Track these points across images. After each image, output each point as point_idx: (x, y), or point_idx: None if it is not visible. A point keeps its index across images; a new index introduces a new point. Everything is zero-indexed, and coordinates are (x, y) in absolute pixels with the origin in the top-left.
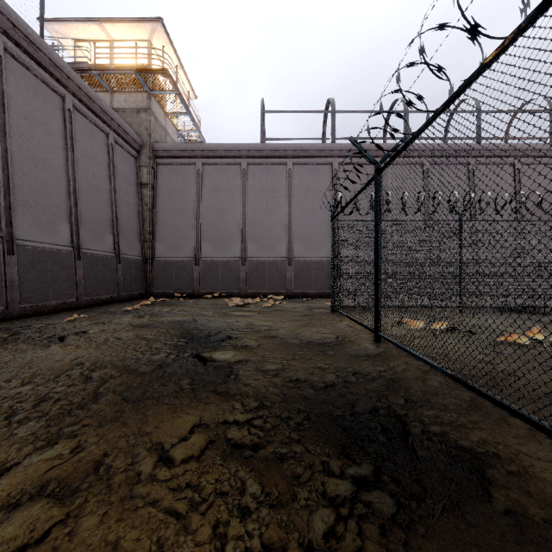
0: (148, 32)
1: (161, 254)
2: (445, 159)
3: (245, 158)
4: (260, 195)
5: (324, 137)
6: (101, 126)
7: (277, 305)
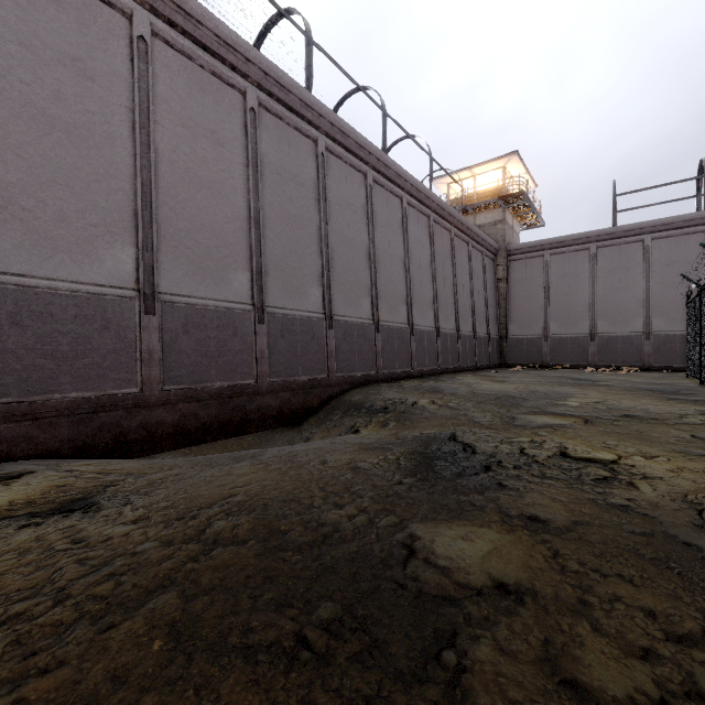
0: (504, 162)
1: (513, 333)
2: None
3: (594, 243)
4: (610, 275)
5: (699, 194)
6: (480, 249)
7: (631, 374)
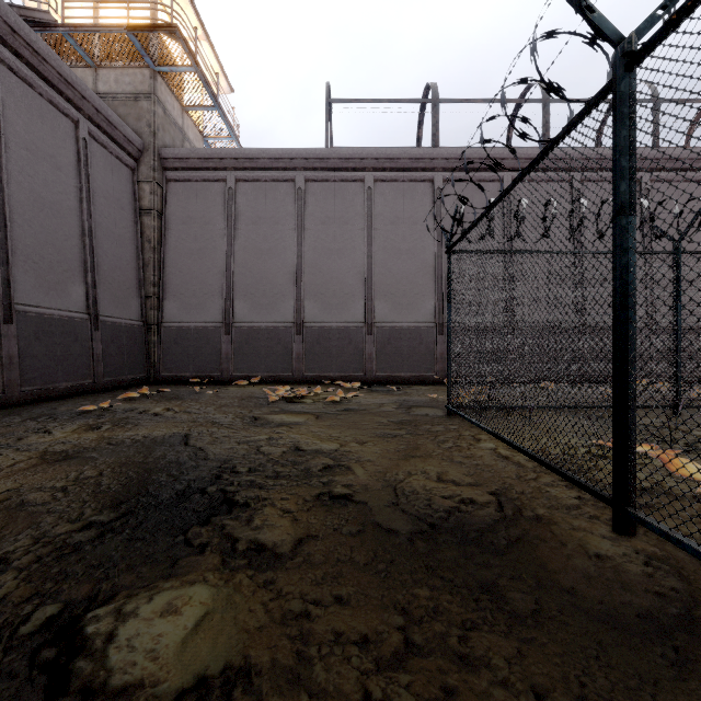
0: None
1: (173, 318)
2: (605, 173)
3: (301, 171)
4: (323, 227)
5: (420, 146)
6: (63, 106)
7: (349, 399)
